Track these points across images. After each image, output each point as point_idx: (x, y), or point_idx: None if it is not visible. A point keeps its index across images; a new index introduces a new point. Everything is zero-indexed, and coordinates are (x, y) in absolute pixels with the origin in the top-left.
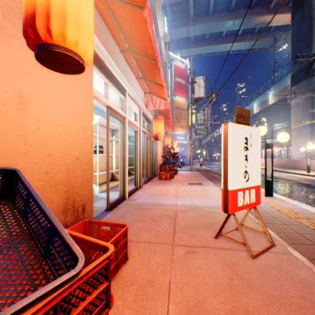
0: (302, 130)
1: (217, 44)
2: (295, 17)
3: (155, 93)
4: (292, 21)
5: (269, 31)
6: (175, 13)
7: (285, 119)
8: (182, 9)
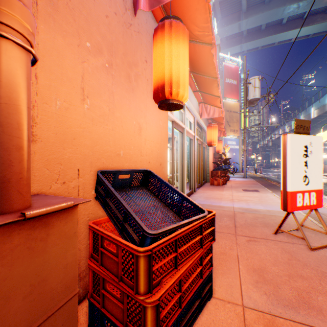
0: None
1: (275, 33)
2: None
3: (209, 103)
4: None
5: None
6: (225, 9)
7: None
8: (233, 3)
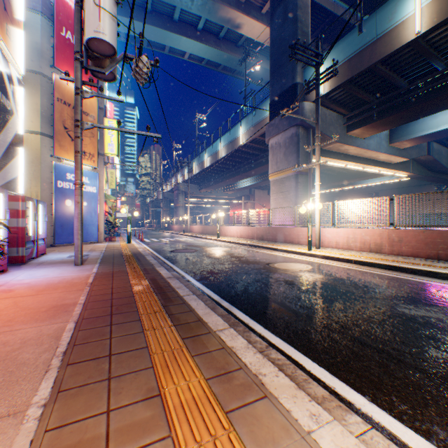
0: (286, 184)
1: (166, 29)
2: (276, 15)
3: None
4: (272, 21)
5: (238, 45)
6: None
7: (256, 171)
8: None
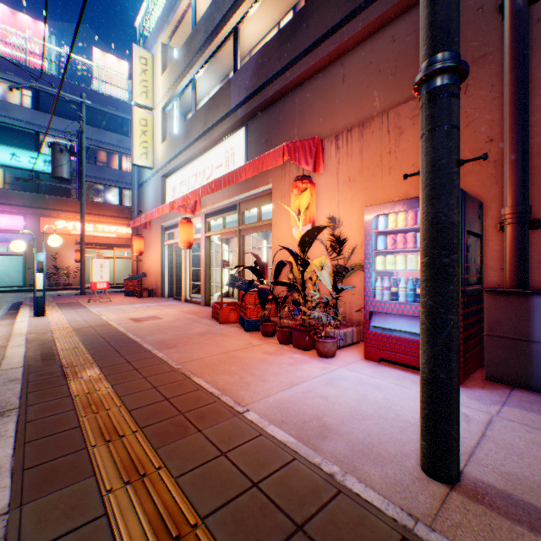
0: None
1: None
2: None
3: None
4: None
5: None
6: None
7: None
8: None
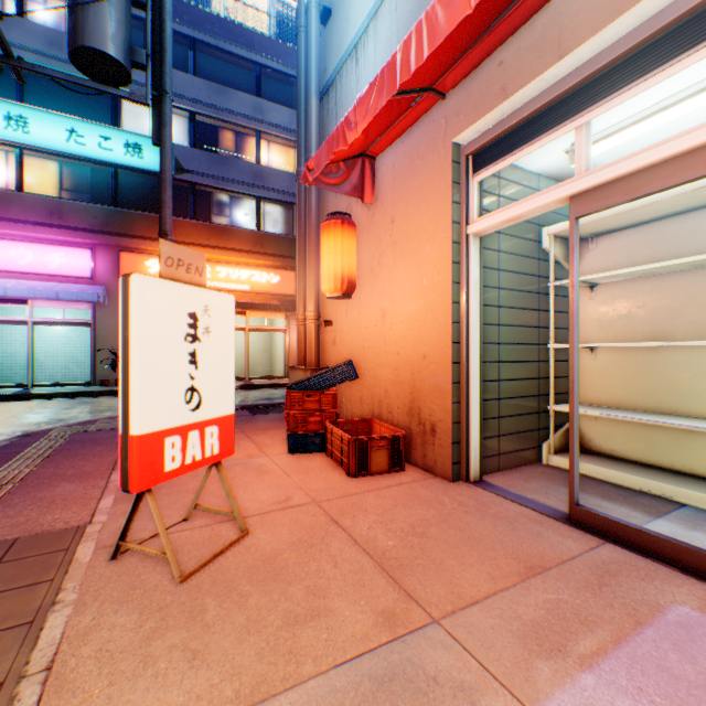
0: None
1: None
2: None
3: None
4: None
5: None
6: None
7: None
8: None
